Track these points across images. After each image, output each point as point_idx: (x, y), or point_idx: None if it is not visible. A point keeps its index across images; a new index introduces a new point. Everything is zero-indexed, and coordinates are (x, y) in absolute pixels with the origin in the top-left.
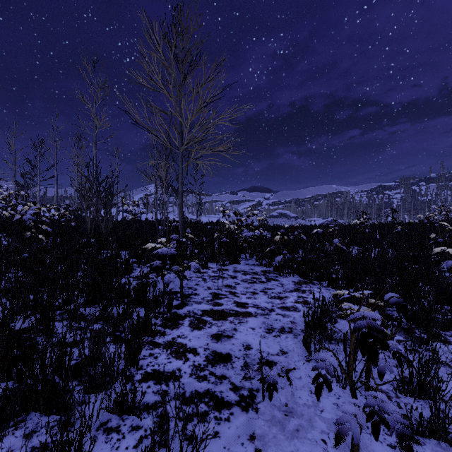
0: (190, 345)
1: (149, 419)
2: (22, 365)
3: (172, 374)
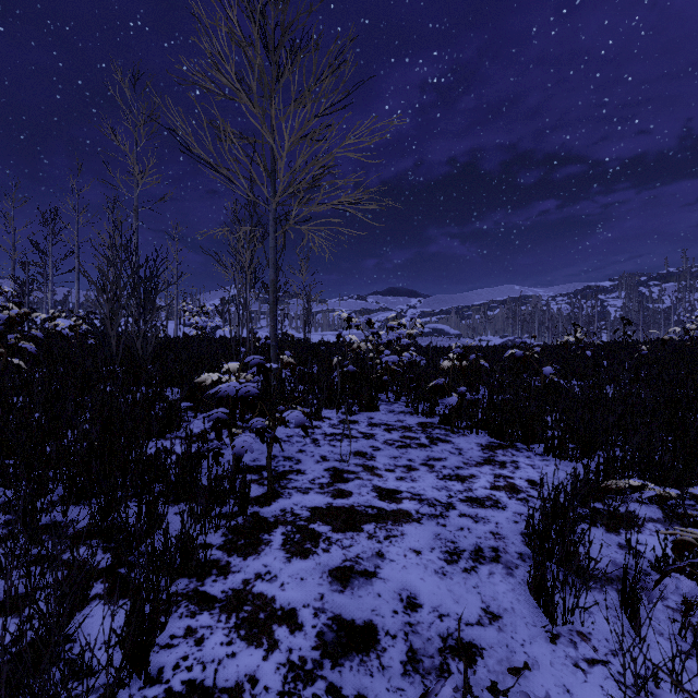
0: (282, 601)
1: None
2: None
3: (234, 697)
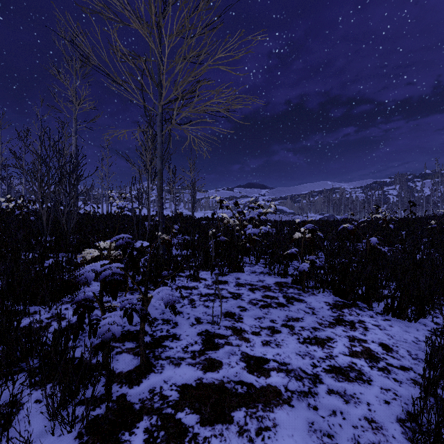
0: None
1: None
2: None
3: None
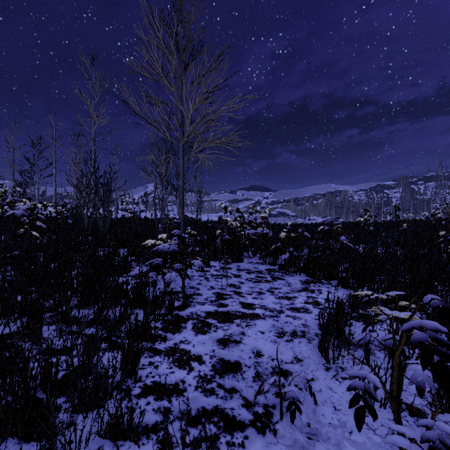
0: (194, 352)
1: (148, 445)
2: (0, 379)
3: (175, 387)
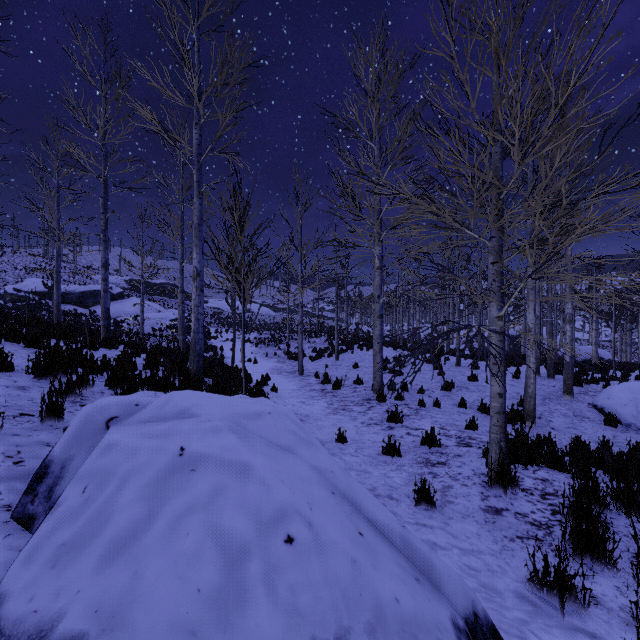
0: None
1: None
2: None
3: None
